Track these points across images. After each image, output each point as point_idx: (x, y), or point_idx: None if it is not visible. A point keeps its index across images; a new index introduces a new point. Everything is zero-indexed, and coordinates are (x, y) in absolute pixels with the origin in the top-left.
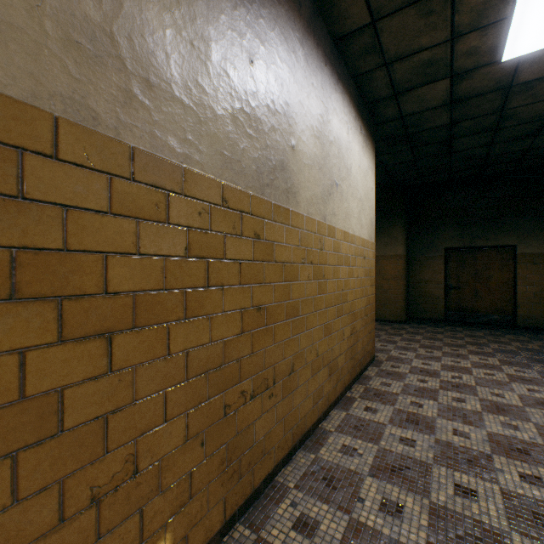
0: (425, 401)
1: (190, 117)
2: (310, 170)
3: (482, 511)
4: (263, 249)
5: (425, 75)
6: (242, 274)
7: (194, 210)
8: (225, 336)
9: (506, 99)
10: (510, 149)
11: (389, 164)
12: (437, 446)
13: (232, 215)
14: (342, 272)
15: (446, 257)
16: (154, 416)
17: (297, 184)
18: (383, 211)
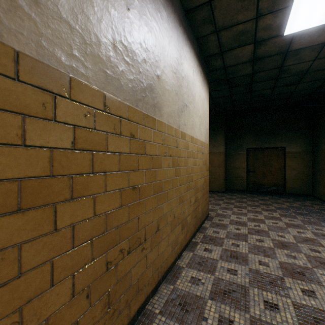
0: (240, 242)
1: (77, 38)
2: (170, 94)
3: (283, 319)
4: (137, 145)
5: (239, 40)
6: (121, 163)
7: (80, 112)
8: (107, 210)
9: (284, 59)
10: (284, 91)
11: (216, 97)
12: (250, 273)
13: (113, 119)
14: (189, 162)
15: (247, 154)
16: (40, 283)
17: (161, 101)
18: (212, 126)
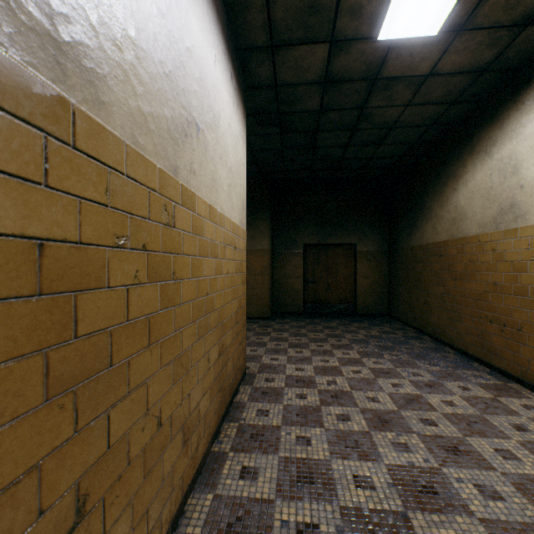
0: (312, 431)
1: None
2: (142, 57)
3: None
4: None
5: (307, 27)
6: None
7: None
8: None
9: (369, 94)
10: (359, 154)
11: (258, 149)
12: (346, 525)
13: None
14: (206, 266)
15: (305, 253)
16: None
17: (98, 54)
18: (250, 202)
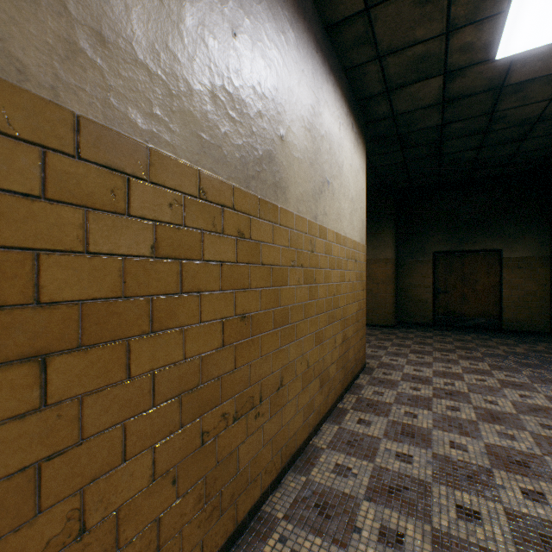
0: (419, 411)
1: (158, 88)
2: (301, 164)
3: (487, 536)
4: (249, 250)
5: (418, 71)
6: (223, 278)
7: (163, 200)
8: (203, 350)
9: (497, 100)
10: (498, 153)
11: (379, 166)
12: (435, 461)
13: (211, 209)
14: (333, 276)
15: (435, 261)
16: (108, 456)
17: (286, 178)
18: (373, 214)
